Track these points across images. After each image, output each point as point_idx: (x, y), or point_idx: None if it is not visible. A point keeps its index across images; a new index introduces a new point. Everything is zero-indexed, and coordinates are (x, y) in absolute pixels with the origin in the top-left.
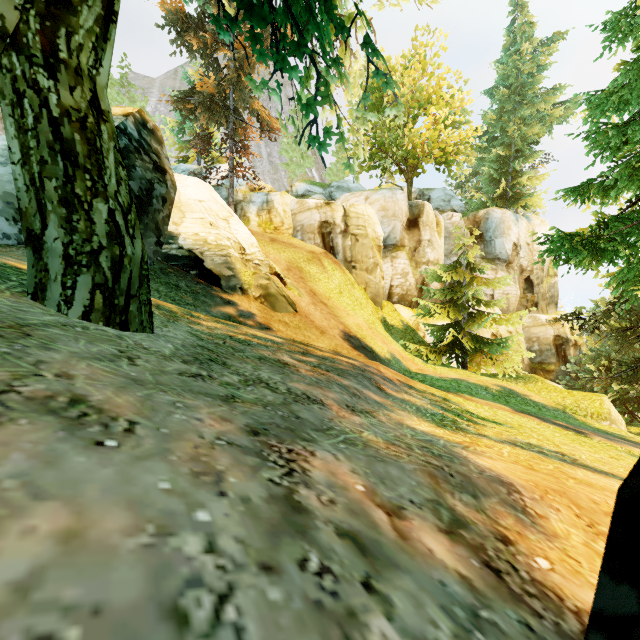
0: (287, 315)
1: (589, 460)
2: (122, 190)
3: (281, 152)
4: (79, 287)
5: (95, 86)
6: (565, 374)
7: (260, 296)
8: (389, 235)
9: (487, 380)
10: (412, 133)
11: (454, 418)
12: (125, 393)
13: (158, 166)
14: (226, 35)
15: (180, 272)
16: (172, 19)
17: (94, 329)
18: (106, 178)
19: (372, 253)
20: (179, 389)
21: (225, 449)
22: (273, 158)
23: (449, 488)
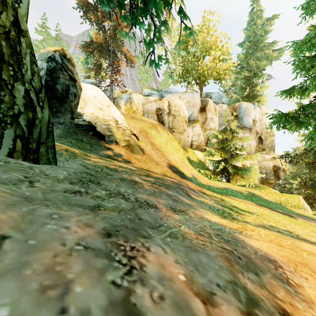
0: (139, 155)
1: (304, 235)
2: (35, 79)
3: (137, 74)
4: (5, 137)
5: (17, 14)
6: (278, 185)
7: (125, 145)
8: (191, 115)
9: (241, 188)
10: (202, 64)
11: (229, 211)
12: (12, 209)
13: (72, 78)
14: (106, 7)
15: (84, 133)
16: (81, 5)
17: (13, 163)
18: (23, 70)
19: (182, 124)
20: (60, 203)
21: (80, 254)
22: (133, 77)
23: (240, 269)
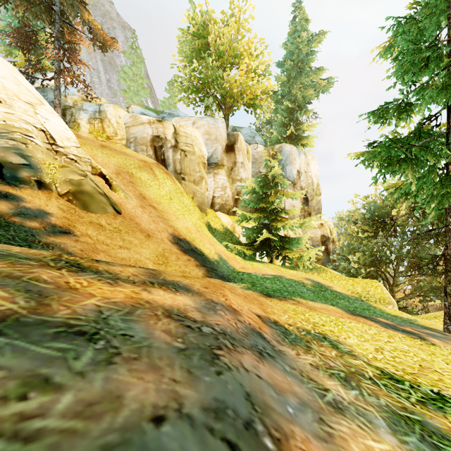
0: (105, 216)
1: None
2: None
3: (119, 79)
4: None
5: None
6: (327, 261)
7: (67, 193)
8: (212, 155)
9: (296, 274)
10: (230, 76)
11: None
12: None
13: None
14: None
15: None
16: None
17: None
18: None
19: (198, 168)
20: None
21: None
22: (112, 84)
23: None
